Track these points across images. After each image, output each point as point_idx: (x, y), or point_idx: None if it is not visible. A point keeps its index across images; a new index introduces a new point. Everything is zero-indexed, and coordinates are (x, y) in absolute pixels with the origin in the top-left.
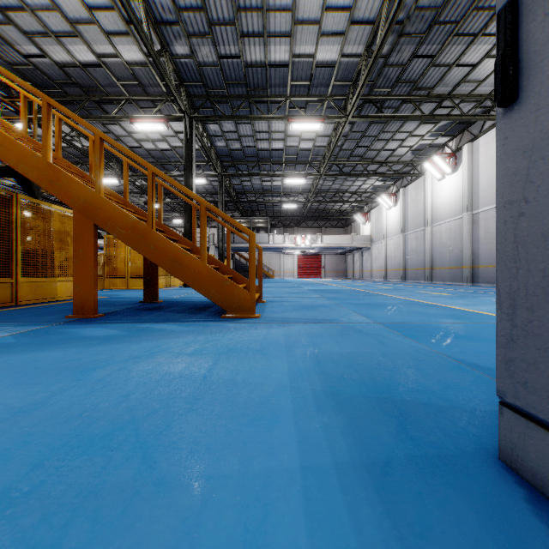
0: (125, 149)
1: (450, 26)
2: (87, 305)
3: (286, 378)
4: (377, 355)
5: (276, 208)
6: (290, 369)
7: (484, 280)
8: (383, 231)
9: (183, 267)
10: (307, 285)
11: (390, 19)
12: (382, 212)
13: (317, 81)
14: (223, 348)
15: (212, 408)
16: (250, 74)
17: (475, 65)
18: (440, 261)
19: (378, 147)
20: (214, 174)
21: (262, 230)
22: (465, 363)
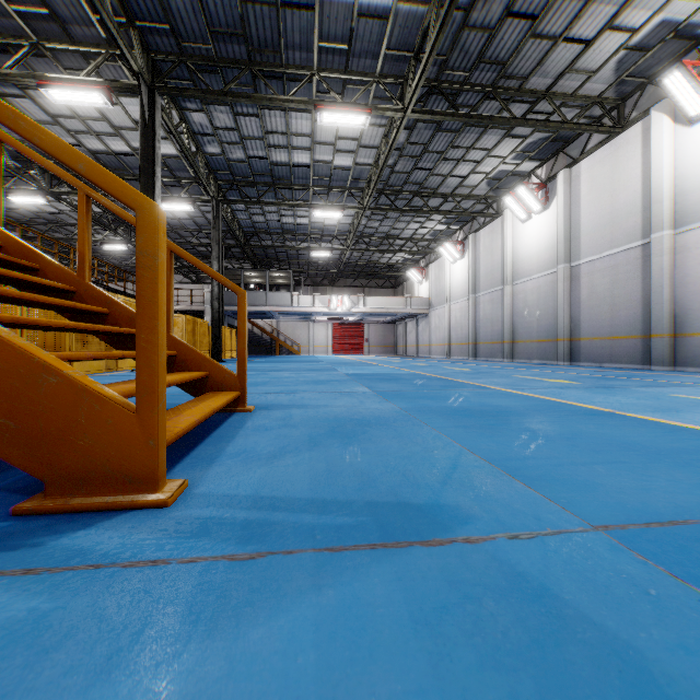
0: None
1: None
2: None
3: None
4: None
5: (303, 258)
6: None
7: (587, 357)
8: (445, 292)
9: None
10: (345, 365)
11: None
12: (444, 267)
13: (361, 47)
14: None
15: None
16: (252, 18)
17: (590, 43)
18: (525, 331)
19: (444, 172)
20: (206, 198)
21: (284, 289)
22: None
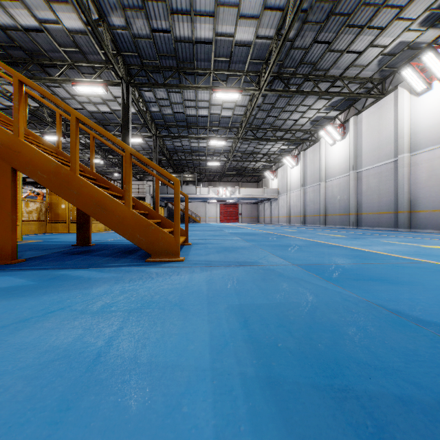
0: (47, 93)
1: (344, 17)
2: (5, 251)
3: (207, 352)
4: (308, 307)
5: (202, 165)
6: (212, 334)
7: (366, 224)
8: (287, 185)
9: (107, 212)
10: (228, 228)
11: (297, 5)
12: (286, 170)
13: (236, 58)
14: (137, 302)
15: (82, 436)
16: (180, 48)
17: (361, 53)
18: (332, 209)
19: (284, 118)
20: (150, 135)
21: (191, 183)
22: (403, 315)
